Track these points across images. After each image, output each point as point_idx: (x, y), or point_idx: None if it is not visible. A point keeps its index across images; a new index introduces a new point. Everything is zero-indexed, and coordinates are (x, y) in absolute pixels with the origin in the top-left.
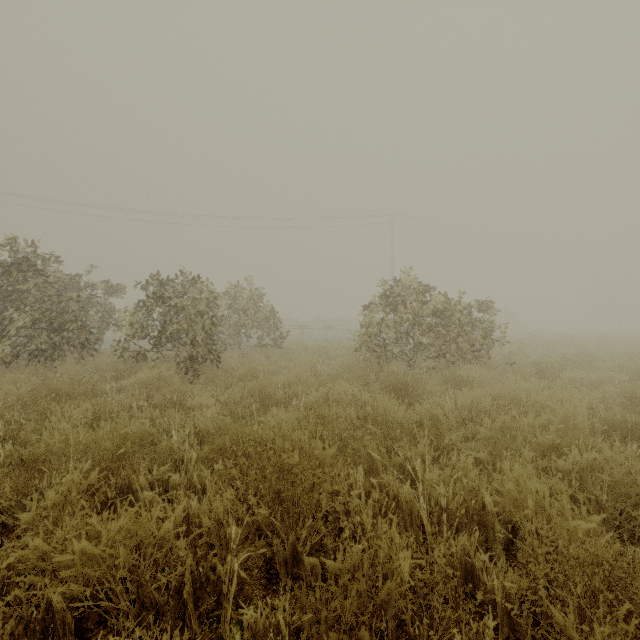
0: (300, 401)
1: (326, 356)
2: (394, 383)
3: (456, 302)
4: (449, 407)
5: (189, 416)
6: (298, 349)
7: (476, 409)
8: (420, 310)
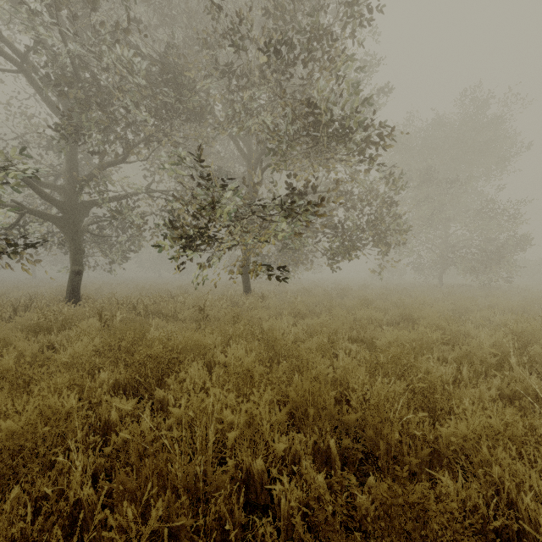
0: None
1: None
2: None
3: None
4: None
5: None
6: None
7: None
8: None
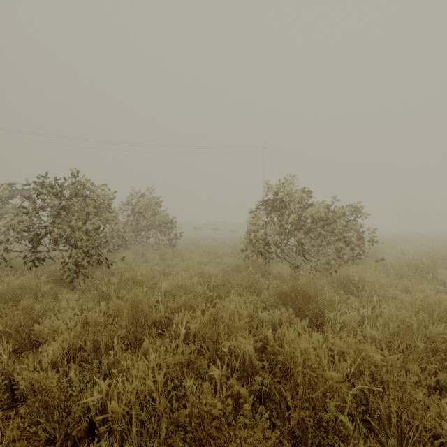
0: (183, 320)
1: (214, 254)
2: (290, 293)
3: (335, 206)
4: (374, 335)
5: (2, 370)
6: (191, 248)
7: (412, 340)
8: (301, 214)
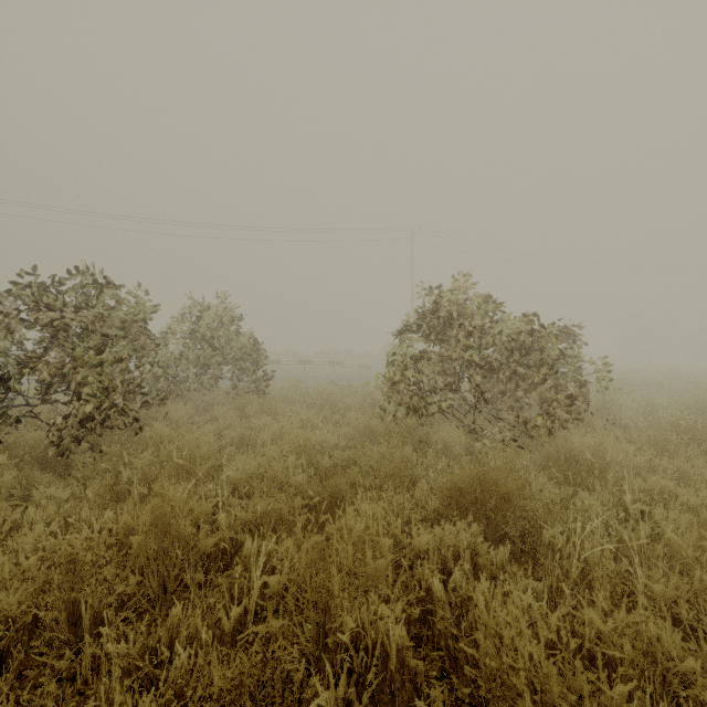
0: (261, 550)
1: (331, 407)
2: (473, 490)
3: (542, 324)
4: (661, 595)
5: None
6: (292, 395)
7: None
8: (481, 338)
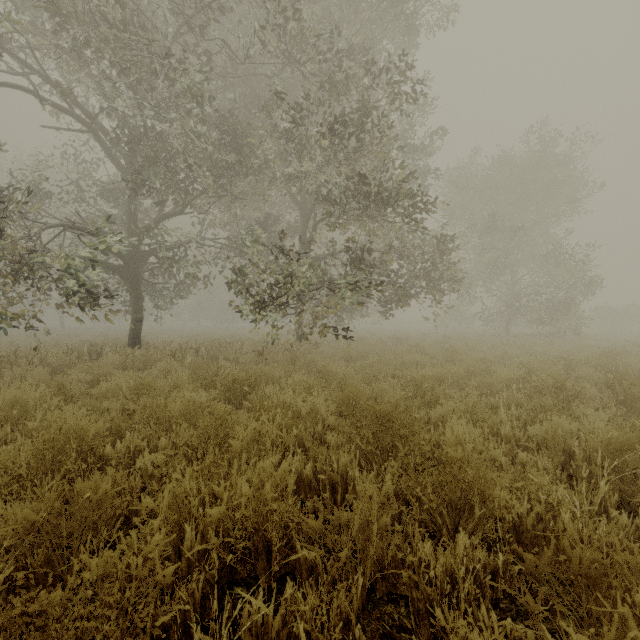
0: None
1: None
2: None
3: None
4: None
5: None
6: None
7: None
8: None
